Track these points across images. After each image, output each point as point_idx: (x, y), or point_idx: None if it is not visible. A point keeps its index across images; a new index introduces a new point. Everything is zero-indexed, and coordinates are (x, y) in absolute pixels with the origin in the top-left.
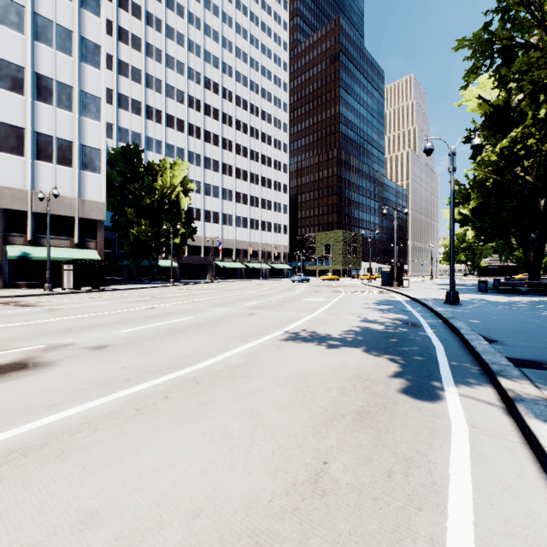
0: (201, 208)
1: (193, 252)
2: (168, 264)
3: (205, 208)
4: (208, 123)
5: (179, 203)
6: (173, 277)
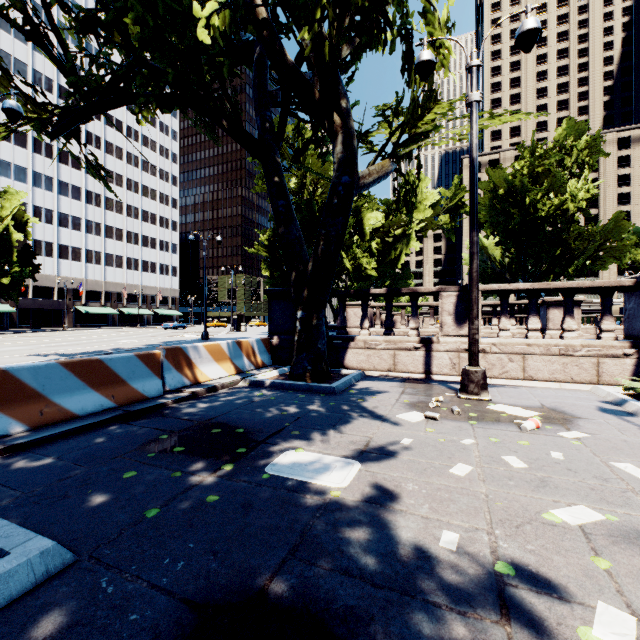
0: (53, 242)
1: (42, 294)
2: (0, 309)
3: (60, 243)
4: (64, 141)
5: (11, 240)
6: (10, 324)
